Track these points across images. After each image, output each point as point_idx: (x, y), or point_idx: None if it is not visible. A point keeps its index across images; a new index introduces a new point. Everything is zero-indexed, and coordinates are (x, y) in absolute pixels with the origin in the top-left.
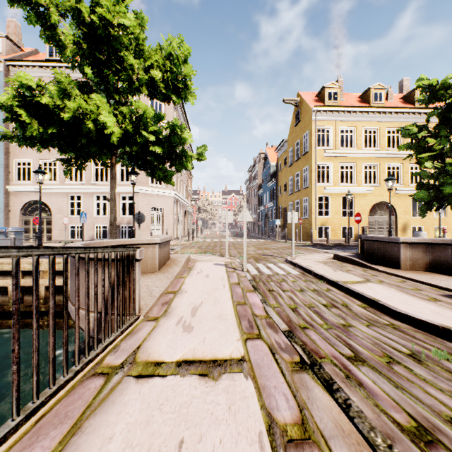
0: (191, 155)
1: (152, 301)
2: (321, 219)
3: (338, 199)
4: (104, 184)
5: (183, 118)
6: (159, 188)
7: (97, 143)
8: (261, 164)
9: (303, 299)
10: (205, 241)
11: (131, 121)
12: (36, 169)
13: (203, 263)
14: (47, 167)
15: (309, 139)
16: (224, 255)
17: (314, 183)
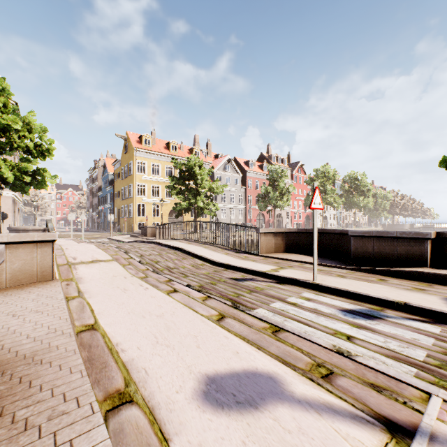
0: (46, 180)
1: None
2: (140, 218)
3: (151, 206)
4: None
5: None
6: None
7: None
8: (102, 169)
9: None
10: None
11: (18, 170)
12: None
13: (59, 240)
14: None
15: (133, 167)
16: None
17: (135, 195)
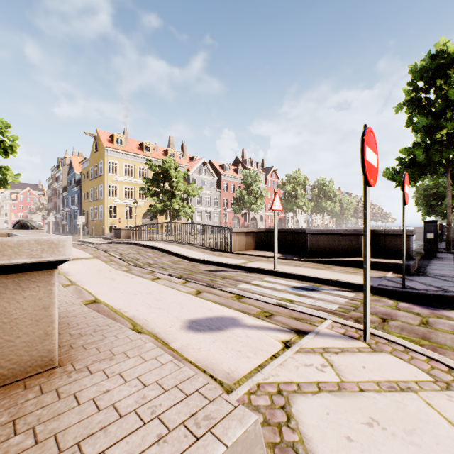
0: (7, 178)
1: None
2: (112, 221)
3: (123, 208)
4: None
5: None
6: None
7: None
8: (67, 168)
9: None
10: None
11: None
12: None
13: None
14: None
15: (103, 167)
16: None
17: (107, 196)
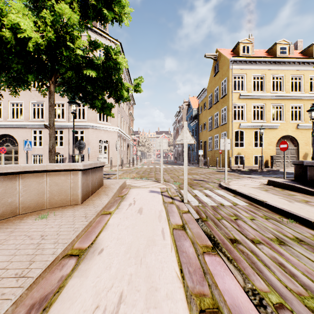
0: (127, 86)
1: (1, 305)
2: (237, 150)
3: (251, 133)
4: (60, 121)
5: (126, 72)
6: (105, 124)
7: (22, 61)
8: (185, 110)
9: (308, 271)
10: (142, 167)
11: (54, 29)
12: (5, 108)
13: (138, 190)
14: (15, 107)
15: (227, 84)
16: (158, 180)
17: (231, 120)
